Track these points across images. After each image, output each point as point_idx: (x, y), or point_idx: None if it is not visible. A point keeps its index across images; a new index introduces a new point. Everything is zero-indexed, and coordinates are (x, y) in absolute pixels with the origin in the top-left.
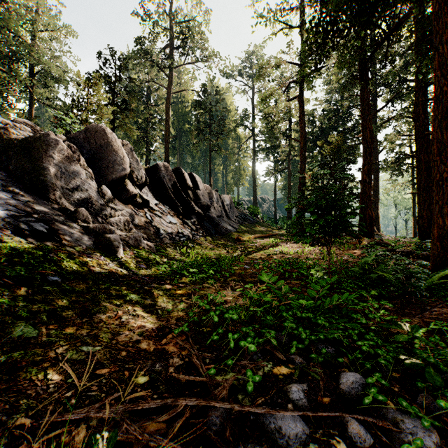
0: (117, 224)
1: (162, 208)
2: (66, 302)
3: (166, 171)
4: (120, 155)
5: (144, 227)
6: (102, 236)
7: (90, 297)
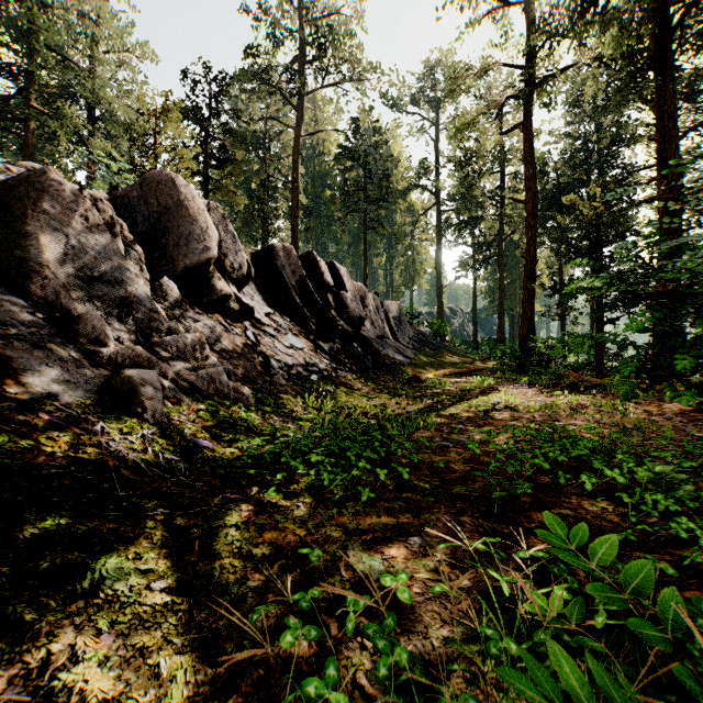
0: (180, 348)
1: (278, 321)
2: None
3: (288, 257)
4: (200, 223)
5: (239, 355)
6: (117, 373)
7: None
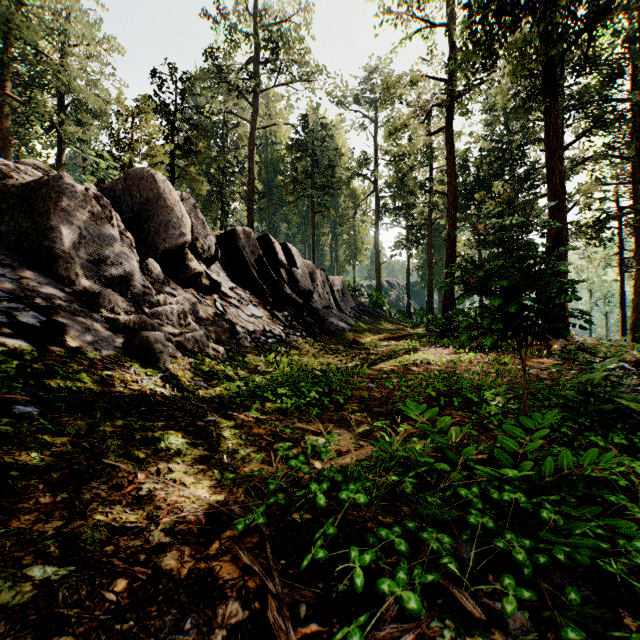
0: (168, 316)
1: (240, 294)
2: (35, 457)
3: (248, 239)
4: (176, 213)
5: (211, 322)
6: (136, 334)
7: (90, 444)
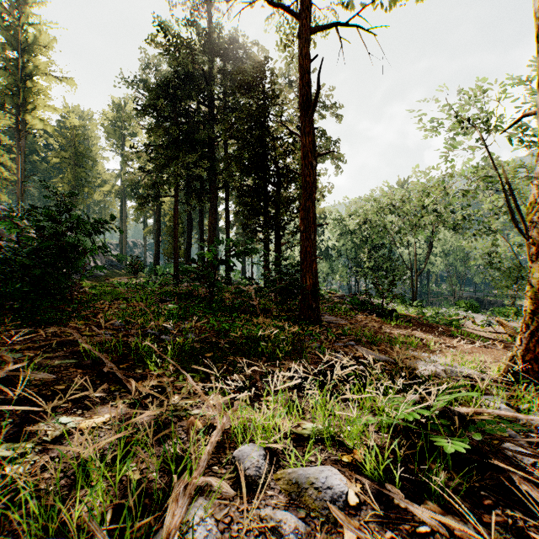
0: None
1: None
2: None
3: None
4: None
5: None
6: None
7: None
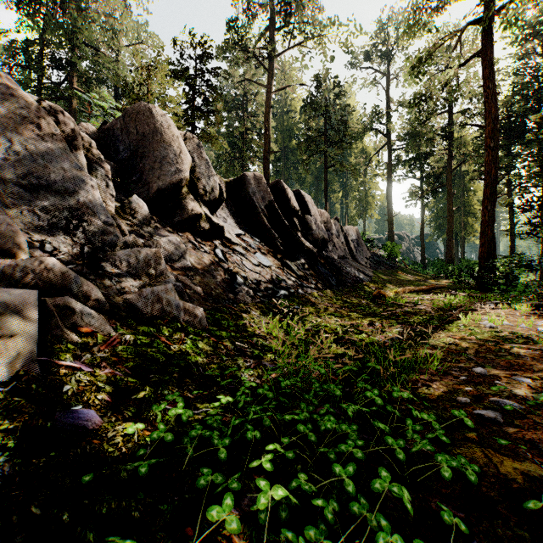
0: (132, 263)
1: (247, 241)
2: None
3: (258, 184)
4: (174, 148)
5: (204, 272)
6: None
7: None
